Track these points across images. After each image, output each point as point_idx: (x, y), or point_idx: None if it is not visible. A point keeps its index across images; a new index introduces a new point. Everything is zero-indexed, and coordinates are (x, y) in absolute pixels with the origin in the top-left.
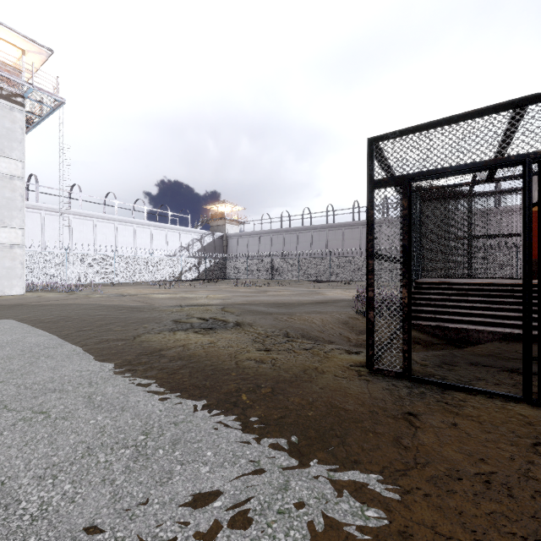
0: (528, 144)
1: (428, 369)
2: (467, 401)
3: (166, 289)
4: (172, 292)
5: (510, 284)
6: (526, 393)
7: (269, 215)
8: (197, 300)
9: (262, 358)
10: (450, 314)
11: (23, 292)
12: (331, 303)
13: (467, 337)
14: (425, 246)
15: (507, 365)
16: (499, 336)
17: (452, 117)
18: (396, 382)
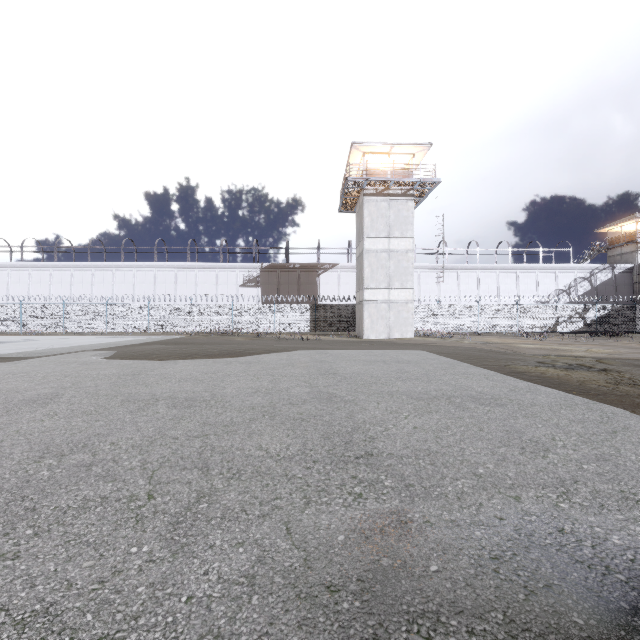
0: None
1: None
2: None
3: (535, 340)
4: (542, 343)
5: None
6: None
7: None
8: (571, 352)
9: (606, 385)
10: None
11: (413, 336)
12: None
13: None
14: None
15: None
16: None
17: None
18: None
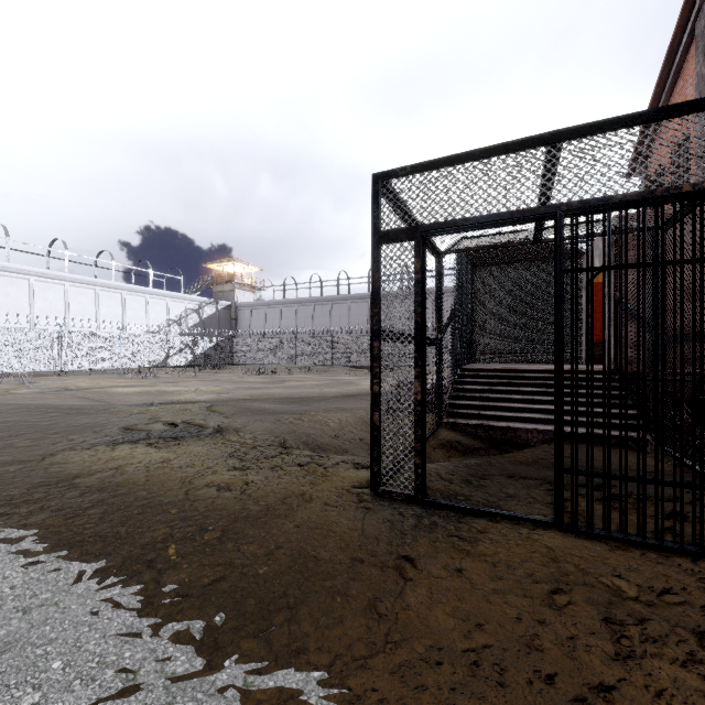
0: (561, 193)
1: (452, 487)
2: (487, 531)
3: (141, 380)
4: (148, 383)
5: (566, 371)
6: (557, 516)
7: (294, 280)
8: (180, 395)
9: (230, 483)
10: (497, 410)
11: None
12: (363, 397)
13: (515, 438)
14: (477, 323)
15: (549, 475)
16: (550, 436)
17: (474, 152)
18: (406, 509)
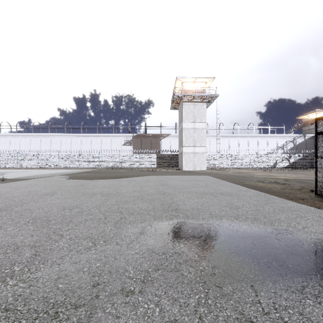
0: None
1: None
2: None
3: (263, 171)
4: (266, 172)
5: None
6: None
7: None
8: (277, 177)
9: (279, 189)
10: None
11: (206, 169)
12: None
13: None
14: None
15: None
16: None
17: None
18: (321, 198)
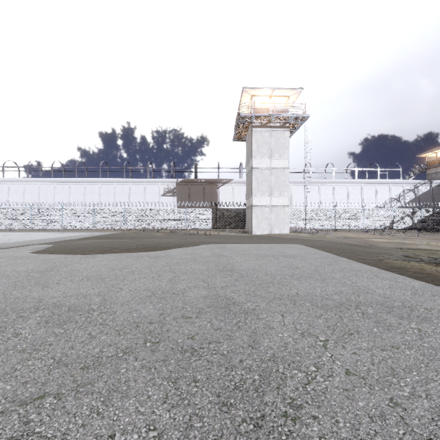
0: None
1: None
2: None
3: (380, 235)
4: (387, 238)
5: None
6: None
7: None
8: (416, 246)
9: None
10: None
11: (288, 232)
12: None
13: None
14: None
15: None
16: None
17: None
18: None
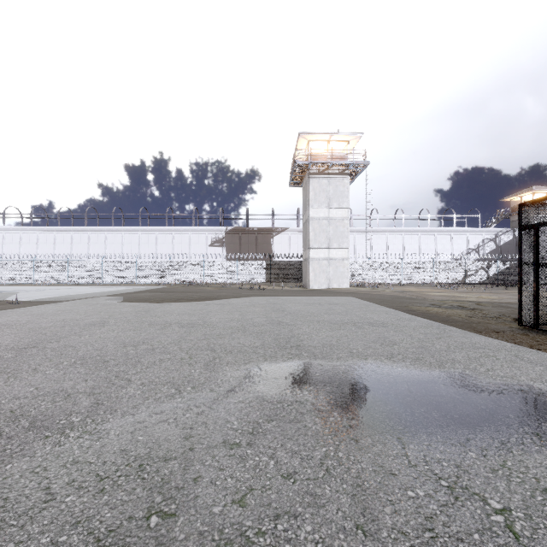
0: None
1: None
2: None
3: (444, 290)
4: (448, 292)
5: None
6: None
7: None
8: (465, 298)
9: (463, 317)
10: None
11: (348, 286)
12: None
13: None
14: None
15: None
16: None
17: None
18: (526, 330)
